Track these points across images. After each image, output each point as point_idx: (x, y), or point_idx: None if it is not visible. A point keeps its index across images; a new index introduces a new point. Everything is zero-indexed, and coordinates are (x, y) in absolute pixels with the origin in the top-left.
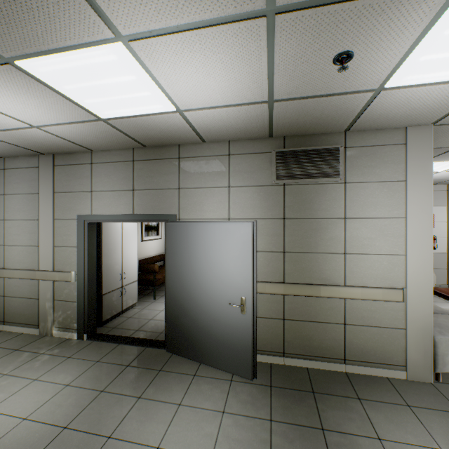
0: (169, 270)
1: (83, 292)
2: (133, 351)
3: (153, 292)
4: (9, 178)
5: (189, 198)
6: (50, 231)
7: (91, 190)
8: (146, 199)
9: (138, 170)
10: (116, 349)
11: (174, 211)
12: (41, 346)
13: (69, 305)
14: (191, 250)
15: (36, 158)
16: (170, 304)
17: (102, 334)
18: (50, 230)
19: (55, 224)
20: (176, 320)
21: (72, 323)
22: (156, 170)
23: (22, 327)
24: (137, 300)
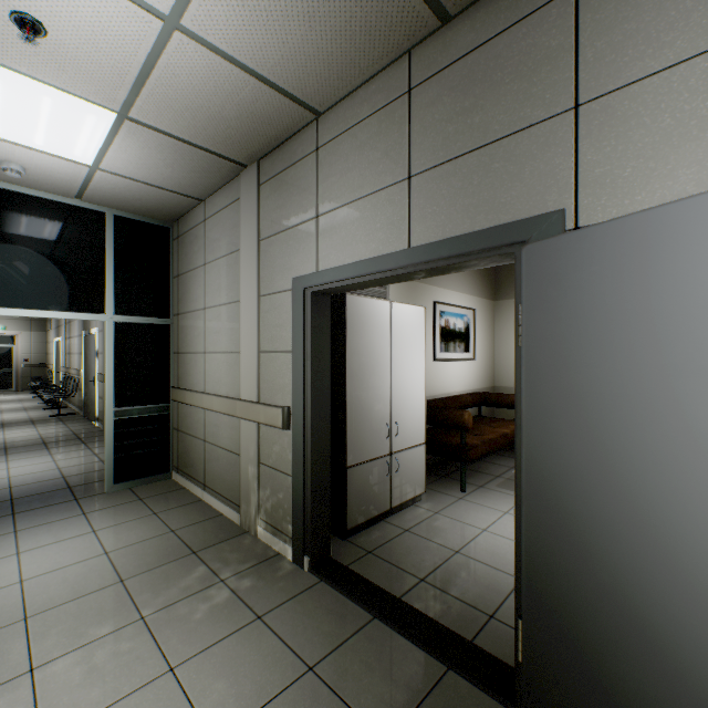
0: (535, 428)
1: (301, 456)
2: (407, 667)
3: (457, 472)
4: (209, 234)
5: (631, 128)
6: (253, 321)
7: (316, 214)
8: (448, 192)
9: (422, 110)
10: (362, 633)
11: (552, 203)
12: (228, 558)
13: (280, 480)
14: (672, 338)
15: (237, 183)
16: (542, 565)
17: (339, 567)
18: (254, 318)
19: (261, 307)
20: (571, 643)
21: (285, 522)
22: (481, 83)
23: (221, 503)
24: (423, 488)
